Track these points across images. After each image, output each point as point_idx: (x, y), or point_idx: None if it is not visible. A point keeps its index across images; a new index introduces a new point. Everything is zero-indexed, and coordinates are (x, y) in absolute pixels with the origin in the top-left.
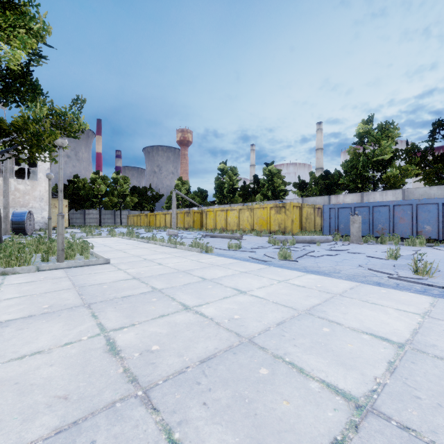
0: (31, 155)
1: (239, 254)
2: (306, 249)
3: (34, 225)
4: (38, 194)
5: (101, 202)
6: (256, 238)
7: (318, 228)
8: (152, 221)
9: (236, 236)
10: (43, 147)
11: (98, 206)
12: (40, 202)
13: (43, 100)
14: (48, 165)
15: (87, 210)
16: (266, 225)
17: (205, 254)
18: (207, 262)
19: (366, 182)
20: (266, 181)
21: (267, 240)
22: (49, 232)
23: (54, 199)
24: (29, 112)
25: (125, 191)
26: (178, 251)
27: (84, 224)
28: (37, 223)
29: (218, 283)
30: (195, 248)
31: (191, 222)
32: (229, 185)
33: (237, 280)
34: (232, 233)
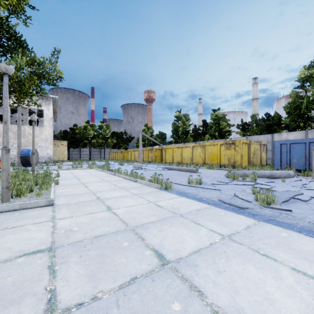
0: (16, 100)
1: (202, 192)
2: (276, 186)
3: (38, 159)
4: (44, 137)
5: (91, 142)
6: (210, 172)
7: (263, 162)
8: (125, 156)
9: (192, 169)
10: (25, 92)
11: (89, 145)
12: (45, 142)
13: (28, 54)
14: (51, 116)
15: (81, 148)
16: (216, 159)
17: (165, 191)
18: (167, 207)
19: (308, 121)
20: (213, 124)
21: (221, 173)
22: (33, 165)
23: (57, 140)
24: (13, 62)
25: (107, 134)
26: (137, 186)
27: (80, 158)
28: (43, 157)
29: (193, 285)
30: (154, 184)
31: (154, 157)
32: (183, 128)
33: (229, 273)
34: (187, 166)
